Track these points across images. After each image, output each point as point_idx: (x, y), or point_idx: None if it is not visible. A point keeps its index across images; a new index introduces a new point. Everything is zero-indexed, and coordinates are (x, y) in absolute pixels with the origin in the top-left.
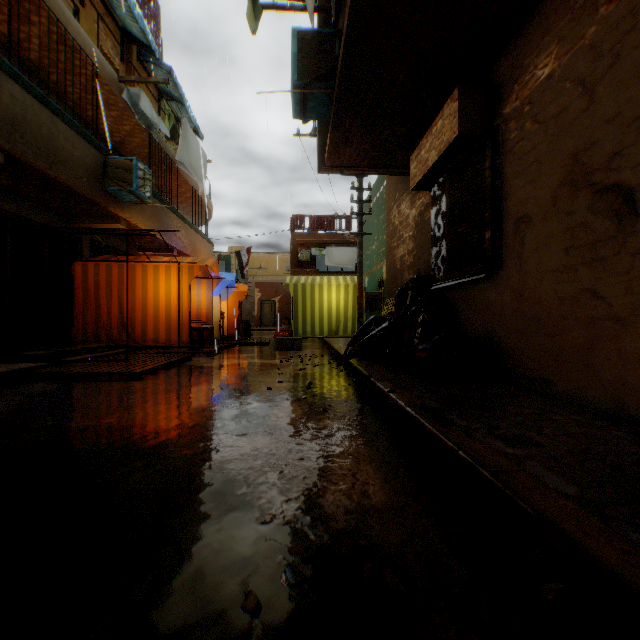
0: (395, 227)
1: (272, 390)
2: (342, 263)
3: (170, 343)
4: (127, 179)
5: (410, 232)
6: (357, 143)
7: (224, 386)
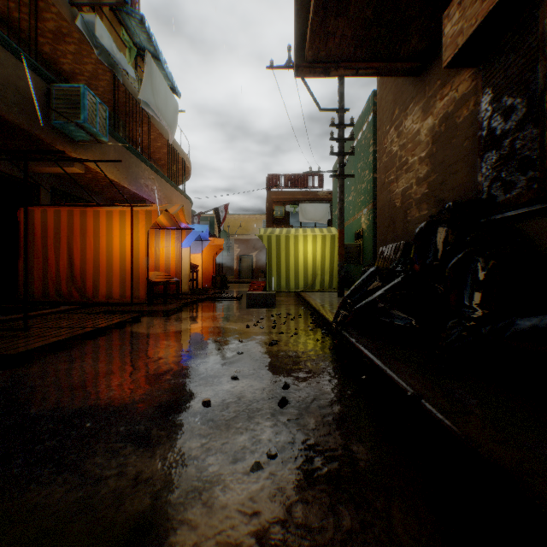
0: (392, 155)
1: (211, 408)
2: (315, 219)
3: (125, 299)
4: (74, 110)
5: (422, 152)
6: (356, 6)
7: (132, 389)
